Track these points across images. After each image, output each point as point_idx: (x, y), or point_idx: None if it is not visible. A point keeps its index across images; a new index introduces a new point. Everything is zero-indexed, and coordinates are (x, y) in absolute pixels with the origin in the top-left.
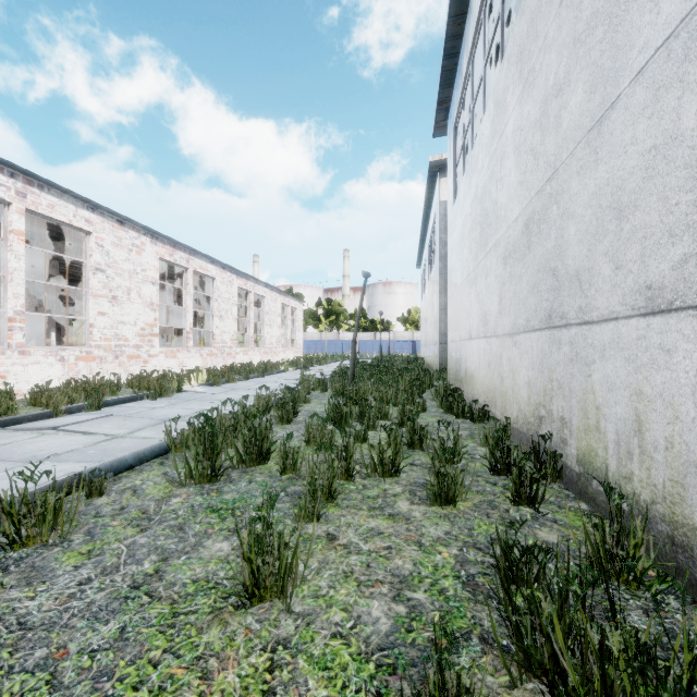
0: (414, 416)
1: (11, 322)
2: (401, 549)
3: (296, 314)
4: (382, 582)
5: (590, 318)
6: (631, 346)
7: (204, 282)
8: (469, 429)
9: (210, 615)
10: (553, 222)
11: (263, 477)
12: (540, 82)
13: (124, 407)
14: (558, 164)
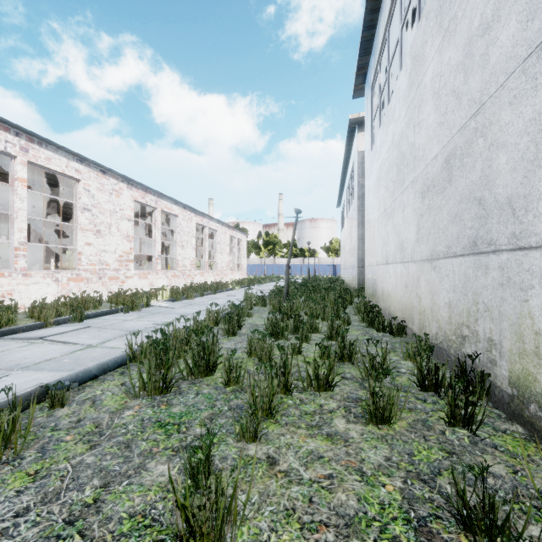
0: (344, 333)
1: (16, 251)
2: (342, 479)
3: (242, 244)
4: (327, 524)
5: (527, 244)
6: None
7: (169, 219)
8: (390, 342)
9: None
10: (479, 154)
11: (209, 389)
12: (463, 27)
13: (102, 320)
14: (484, 99)
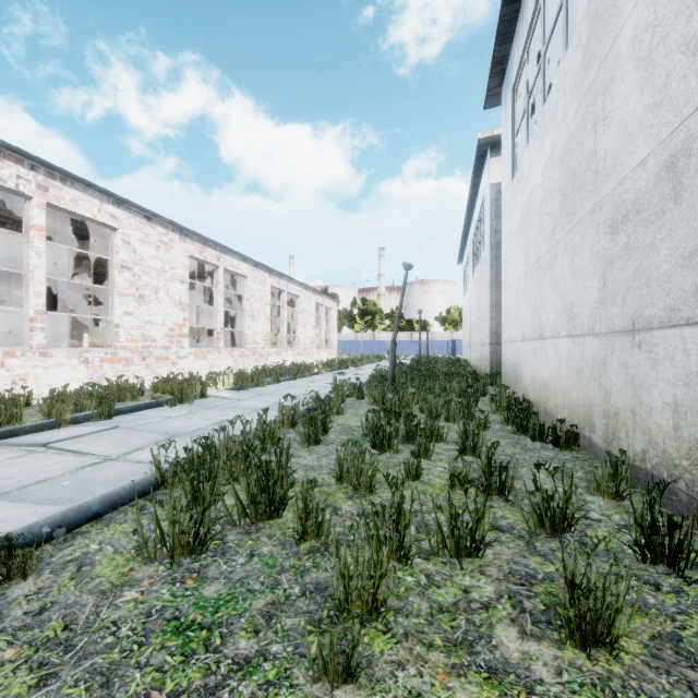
0: (491, 449)
1: (32, 323)
2: None
3: (331, 313)
4: None
5: None
6: None
7: (236, 281)
8: (558, 460)
9: None
10: None
11: (271, 546)
12: None
13: (138, 416)
14: None
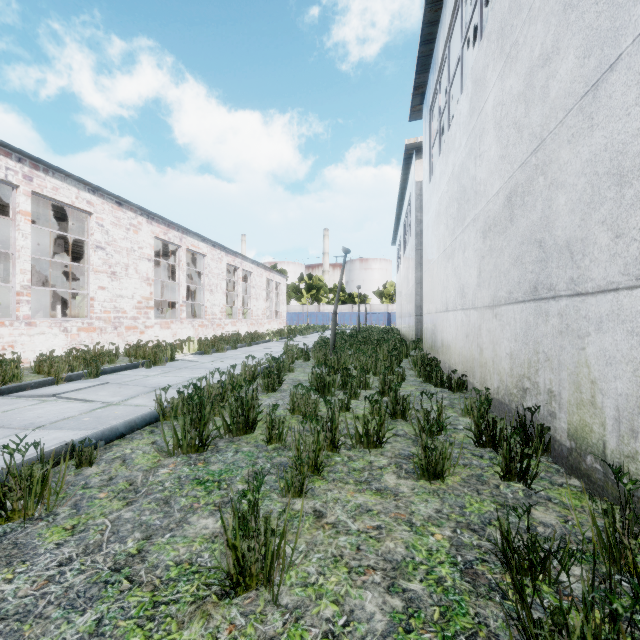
0: (396, 387)
1: (18, 296)
2: (391, 529)
3: (280, 288)
4: (374, 568)
5: (584, 289)
6: (635, 318)
7: (195, 259)
8: (449, 399)
9: (192, 606)
10: (539, 193)
11: (249, 447)
12: (524, 54)
13: (121, 375)
14: (545, 135)
